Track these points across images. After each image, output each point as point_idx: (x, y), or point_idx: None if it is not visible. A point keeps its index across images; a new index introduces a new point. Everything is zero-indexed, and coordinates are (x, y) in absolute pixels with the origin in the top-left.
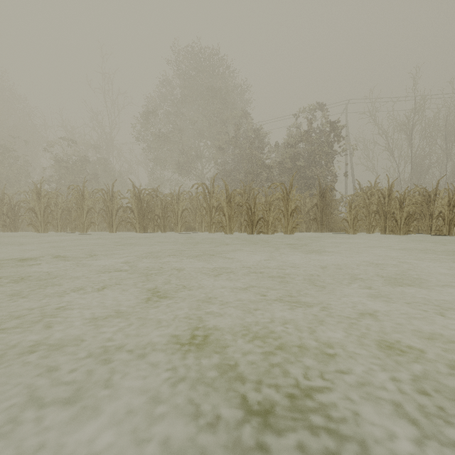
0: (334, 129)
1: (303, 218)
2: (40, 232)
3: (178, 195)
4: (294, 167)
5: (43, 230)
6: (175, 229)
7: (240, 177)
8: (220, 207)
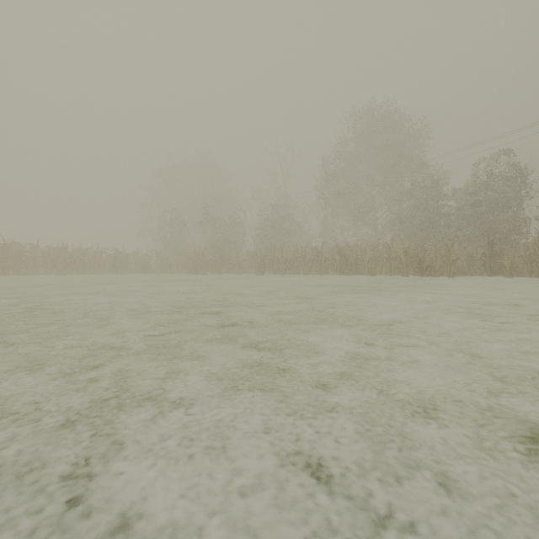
0: (519, 175)
1: (476, 264)
2: (282, 274)
3: (366, 249)
4: (475, 213)
5: (284, 273)
6: (363, 273)
7: (416, 224)
8: (398, 258)
